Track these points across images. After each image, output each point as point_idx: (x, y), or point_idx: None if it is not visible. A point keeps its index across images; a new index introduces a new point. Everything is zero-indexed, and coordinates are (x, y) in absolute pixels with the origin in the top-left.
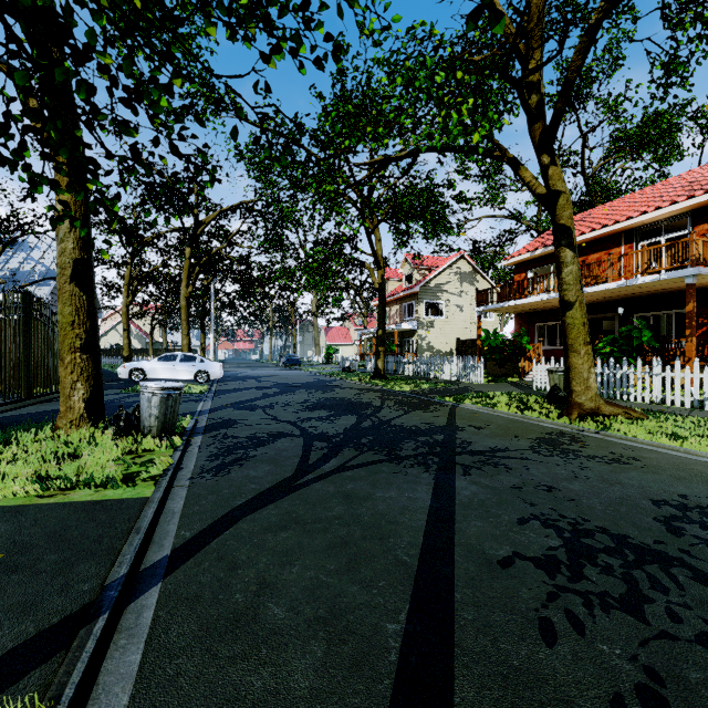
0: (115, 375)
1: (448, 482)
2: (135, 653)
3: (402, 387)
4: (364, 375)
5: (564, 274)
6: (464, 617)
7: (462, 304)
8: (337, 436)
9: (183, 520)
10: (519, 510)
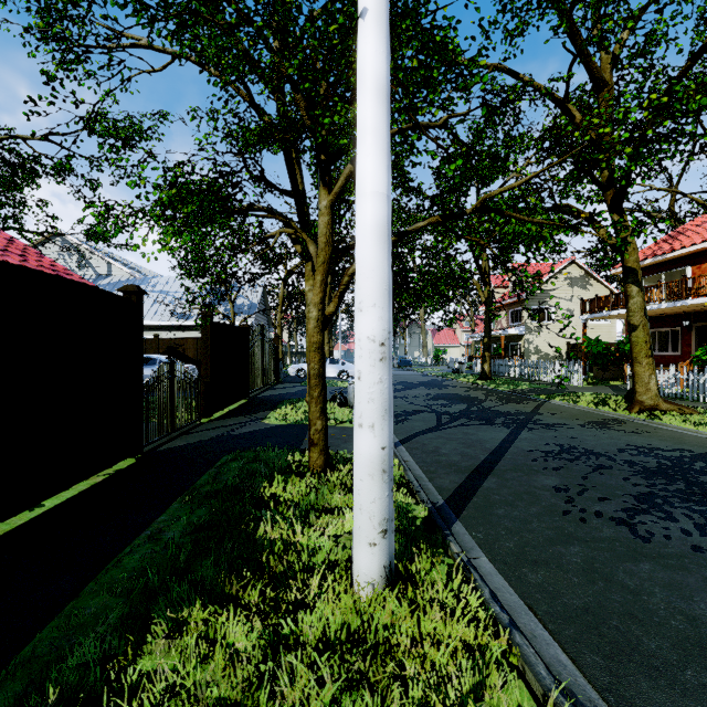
0: (283, 373)
1: (517, 433)
2: (406, 453)
3: (504, 387)
4: (471, 376)
5: (630, 304)
6: (507, 457)
7: (573, 308)
8: (455, 413)
9: (396, 435)
10: (548, 442)
